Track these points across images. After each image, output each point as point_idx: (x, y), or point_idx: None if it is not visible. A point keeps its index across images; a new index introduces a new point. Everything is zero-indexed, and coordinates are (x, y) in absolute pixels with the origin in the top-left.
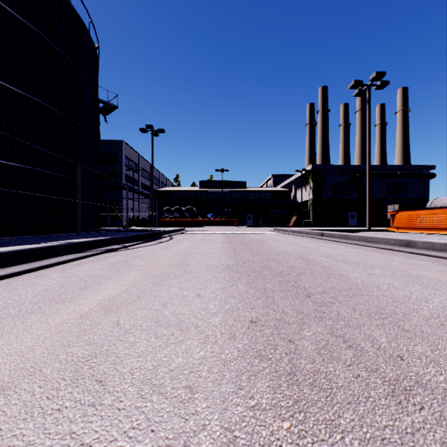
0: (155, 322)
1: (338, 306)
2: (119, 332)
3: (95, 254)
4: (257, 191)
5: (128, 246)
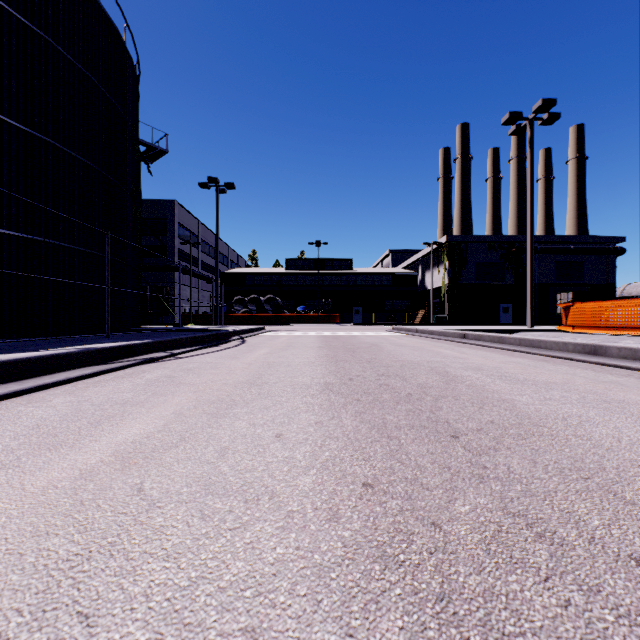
0: (203, 486)
1: (506, 456)
2: (139, 507)
3: (126, 366)
4: (368, 273)
5: (179, 354)
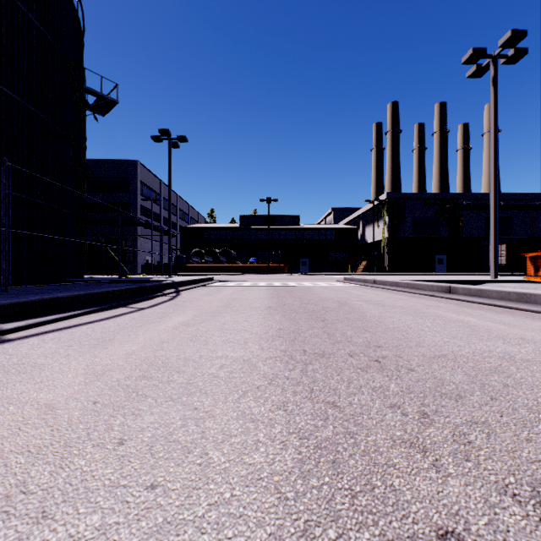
0: None
1: None
2: None
3: None
4: (314, 228)
5: (18, 330)
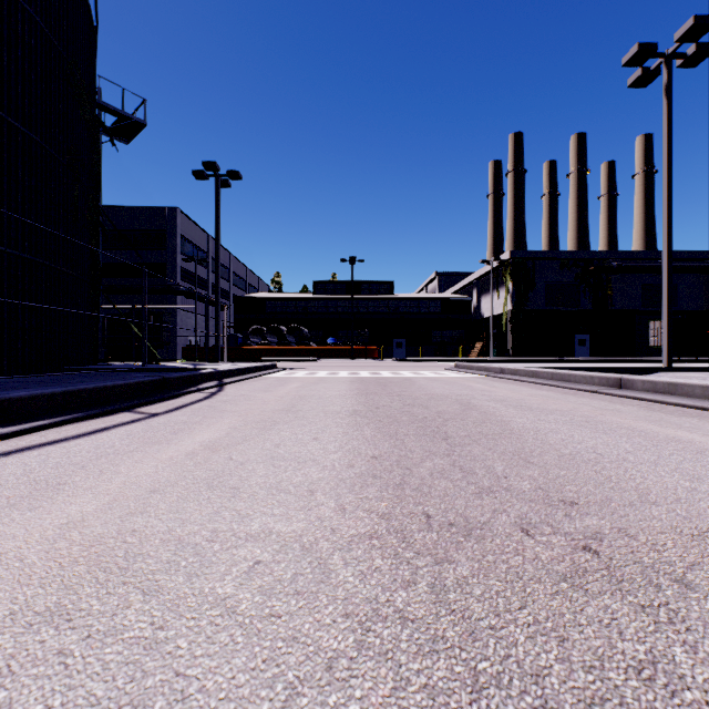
0: None
1: None
2: None
3: None
4: (413, 298)
5: None
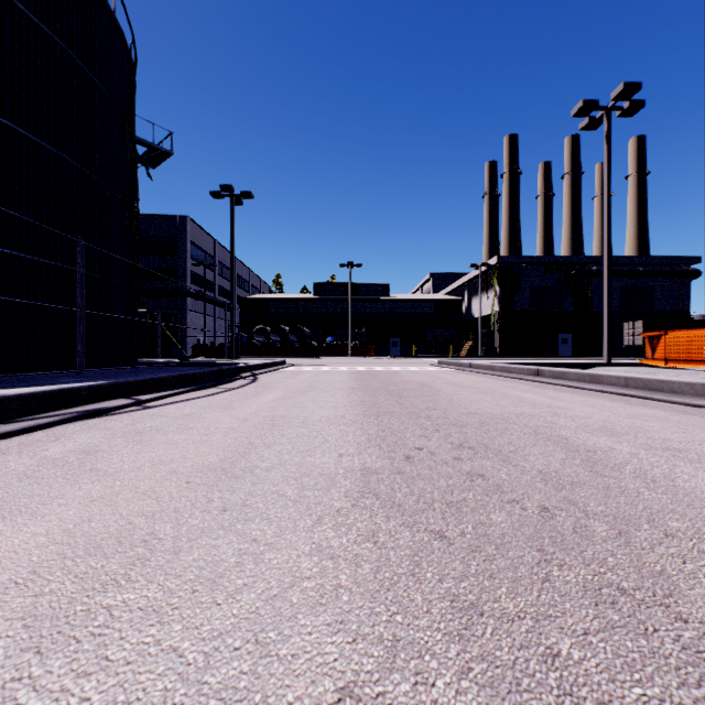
0: None
1: None
2: None
3: (38, 427)
4: (407, 299)
5: (150, 401)
